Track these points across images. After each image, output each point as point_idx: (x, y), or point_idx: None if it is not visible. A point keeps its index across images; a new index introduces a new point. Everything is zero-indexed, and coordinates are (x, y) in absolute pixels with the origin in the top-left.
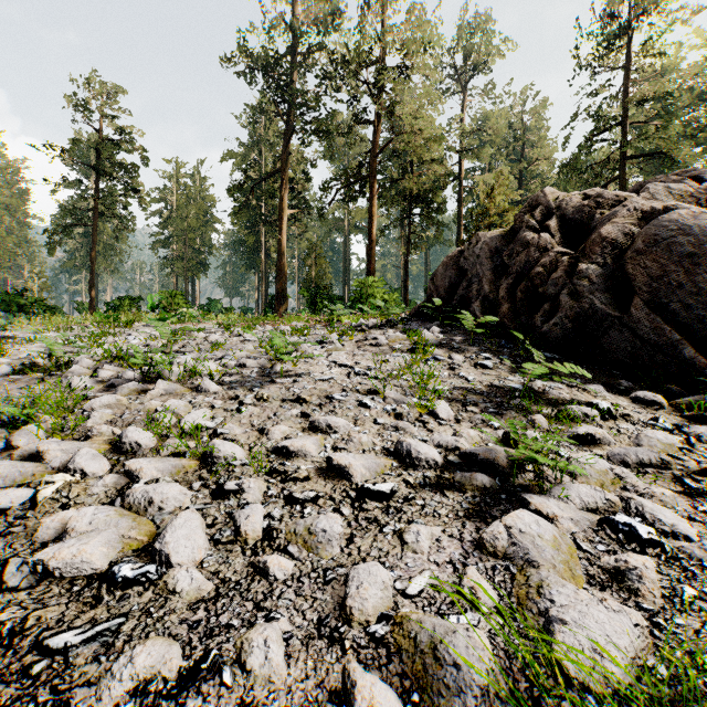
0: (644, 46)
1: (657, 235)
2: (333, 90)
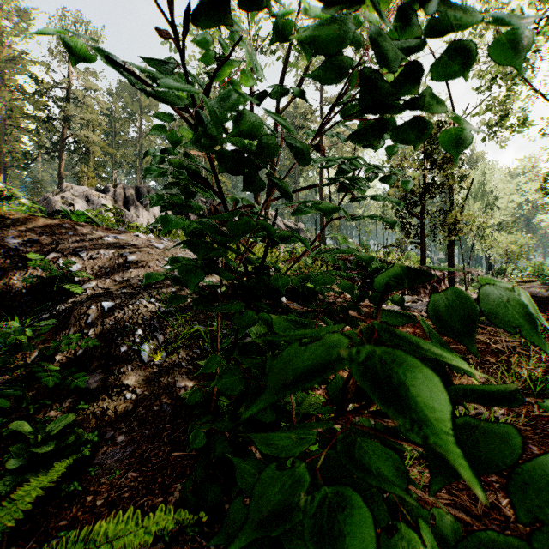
0: None
1: (48, 201)
2: None
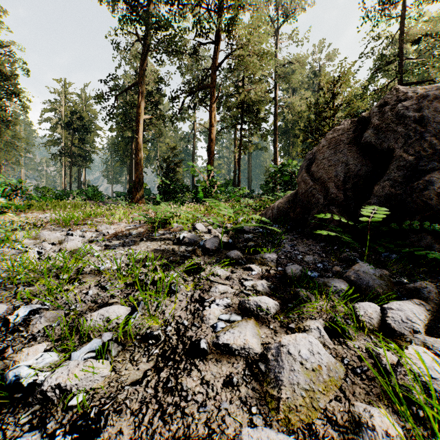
0: None
1: None
2: (179, 16)
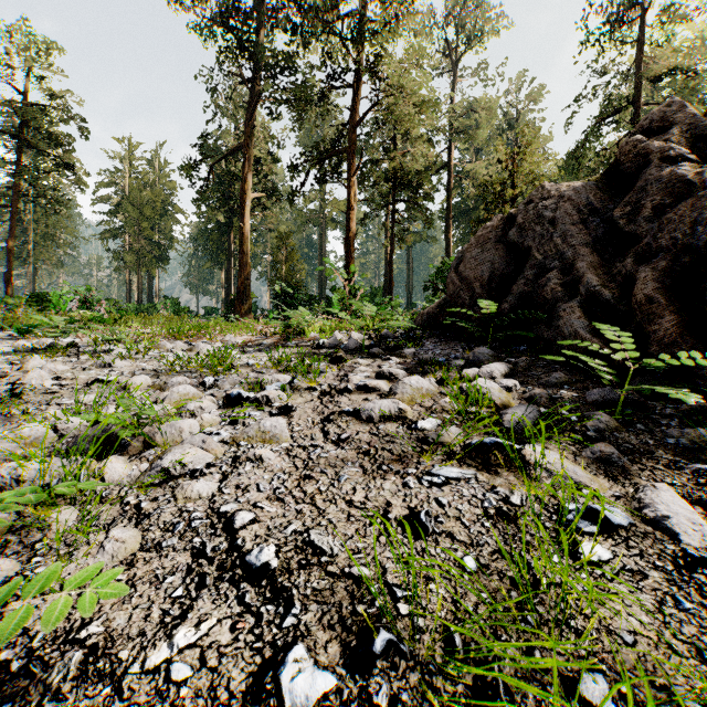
0: (664, 11)
1: None
2: (304, 48)
